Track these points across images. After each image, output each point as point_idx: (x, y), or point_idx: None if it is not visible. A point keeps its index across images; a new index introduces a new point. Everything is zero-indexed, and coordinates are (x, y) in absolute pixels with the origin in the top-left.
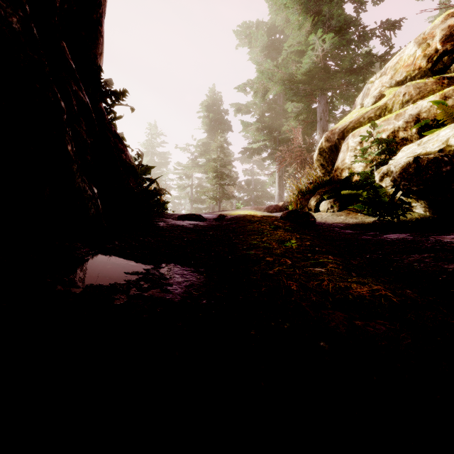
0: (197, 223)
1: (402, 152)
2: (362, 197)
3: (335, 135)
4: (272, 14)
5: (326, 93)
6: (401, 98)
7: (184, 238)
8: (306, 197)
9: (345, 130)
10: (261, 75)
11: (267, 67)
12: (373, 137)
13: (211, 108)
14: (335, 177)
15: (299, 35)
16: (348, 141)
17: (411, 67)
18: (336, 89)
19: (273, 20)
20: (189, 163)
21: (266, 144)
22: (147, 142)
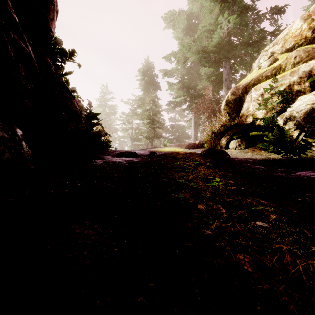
0: (131, 159)
1: (299, 101)
2: (268, 138)
3: (239, 90)
4: (189, 5)
5: (230, 60)
6: (293, 60)
7: (115, 178)
8: (218, 137)
9: (247, 86)
10: (182, 47)
11: (187, 42)
12: (274, 89)
13: (145, 73)
14: (241, 122)
15: (210, 18)
16: (251, 94)
17: (299, 37)
18: (237, 58)
19: (190, 9)
20: (130, 112)
21: (185, 99)
22: (100, 98)
